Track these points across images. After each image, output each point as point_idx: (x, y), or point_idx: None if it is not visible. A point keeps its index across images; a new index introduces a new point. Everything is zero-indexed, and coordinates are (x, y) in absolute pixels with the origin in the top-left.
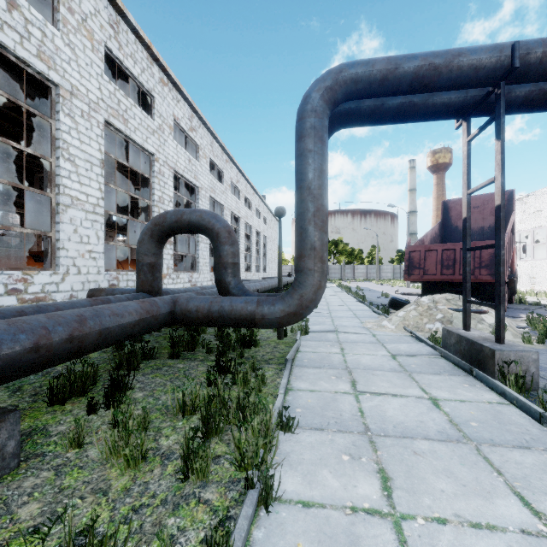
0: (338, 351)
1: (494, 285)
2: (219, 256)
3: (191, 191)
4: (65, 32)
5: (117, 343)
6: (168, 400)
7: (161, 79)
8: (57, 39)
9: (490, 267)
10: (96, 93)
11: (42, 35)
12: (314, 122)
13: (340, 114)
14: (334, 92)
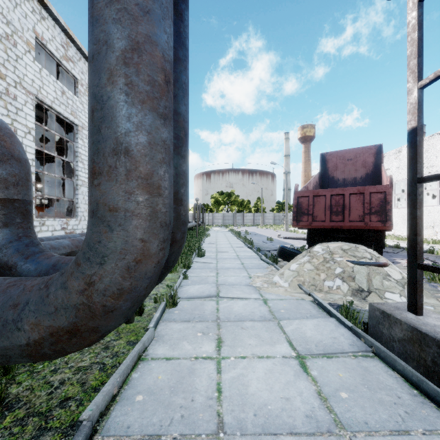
0: (212, 351)
1: (376, 231)
2: None
3: (71, 130)
4: None
5: None
6: None
7: None
8: None
9: (380, 214)
10: None
11: None
12: None
13: None
14: None
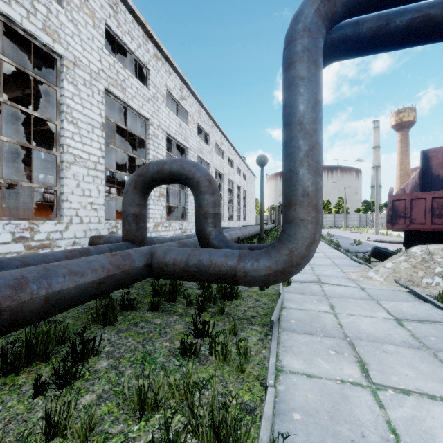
0: (328, 310)
1: None
2: (199, 206)
3: (182, 152)
4: (68, 9)
5: (77, 305)
6: (132, 377)
7: (155, 54)
8: (61, 16)
9: None
10: (97, 64)
11: (47, 11)
12: (307, 43)
13: (333, 43)
14: (332, 4)
